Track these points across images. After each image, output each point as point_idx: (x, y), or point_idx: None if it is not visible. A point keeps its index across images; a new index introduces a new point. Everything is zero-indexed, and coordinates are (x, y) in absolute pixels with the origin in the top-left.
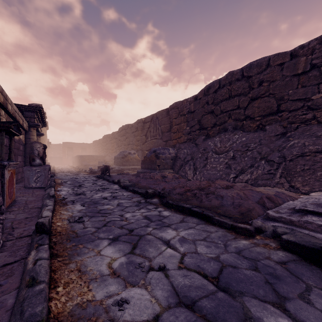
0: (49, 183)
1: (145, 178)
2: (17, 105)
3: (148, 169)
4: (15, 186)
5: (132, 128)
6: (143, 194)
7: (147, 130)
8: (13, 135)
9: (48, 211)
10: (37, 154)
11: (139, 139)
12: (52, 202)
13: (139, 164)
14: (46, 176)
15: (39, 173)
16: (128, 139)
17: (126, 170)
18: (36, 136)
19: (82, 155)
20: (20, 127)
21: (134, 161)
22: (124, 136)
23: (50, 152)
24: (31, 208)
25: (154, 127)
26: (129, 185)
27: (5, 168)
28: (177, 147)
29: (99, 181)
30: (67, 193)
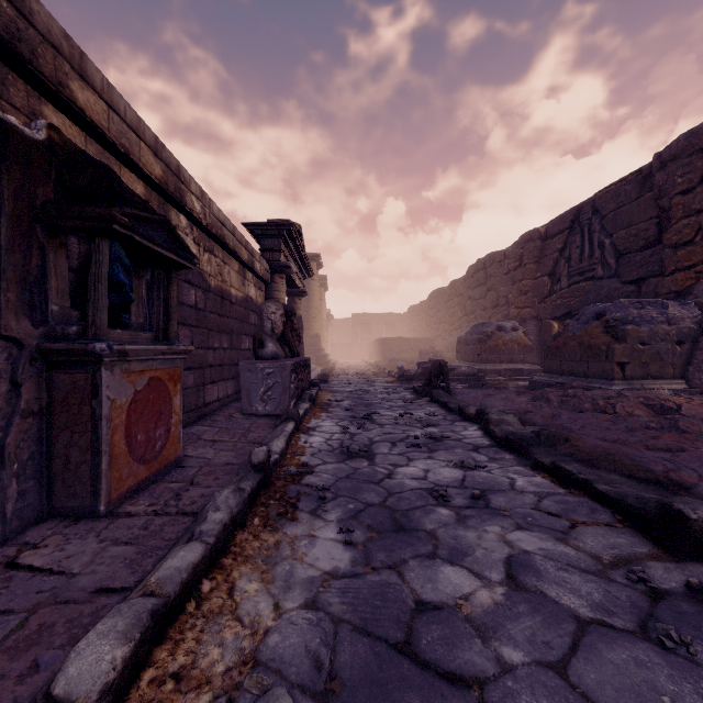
0: (293, 406)
1: (572, 409)
2: (249, 225)
3: (574, 374)
4: (227, 408)
5: (506, 260)
6: (632, 515)
7: (555, 258)
8: (172, 264)
9: (127, 617)
10: (270, 329)
11: (529, 287)
12: (233, 506)
13: (528, 358)
14: (285, 386)
15: (272, 379)
16: (492, 291)
17: (489, 376)
18: (294, 296)
19: (386, 338)
20: (248, 270)
21: (513, 351)
22: (481, 285)
23: (333, 334)
24: (179, 513)
25: (584, 242)
26: (529, 440)
27: (104, 363)
28: (699, 296)
29: (420, 407)
30: (324, 446)
